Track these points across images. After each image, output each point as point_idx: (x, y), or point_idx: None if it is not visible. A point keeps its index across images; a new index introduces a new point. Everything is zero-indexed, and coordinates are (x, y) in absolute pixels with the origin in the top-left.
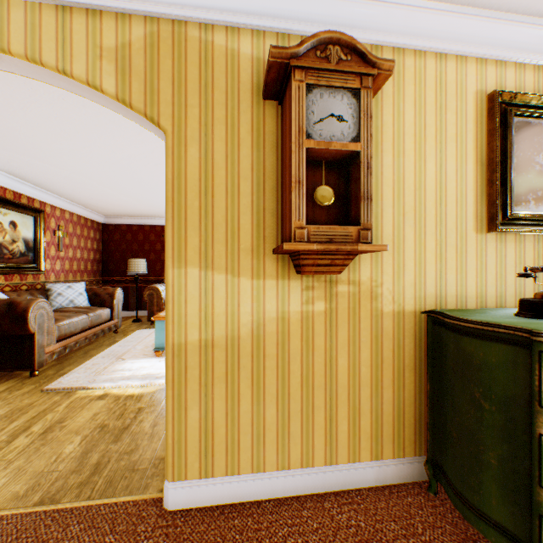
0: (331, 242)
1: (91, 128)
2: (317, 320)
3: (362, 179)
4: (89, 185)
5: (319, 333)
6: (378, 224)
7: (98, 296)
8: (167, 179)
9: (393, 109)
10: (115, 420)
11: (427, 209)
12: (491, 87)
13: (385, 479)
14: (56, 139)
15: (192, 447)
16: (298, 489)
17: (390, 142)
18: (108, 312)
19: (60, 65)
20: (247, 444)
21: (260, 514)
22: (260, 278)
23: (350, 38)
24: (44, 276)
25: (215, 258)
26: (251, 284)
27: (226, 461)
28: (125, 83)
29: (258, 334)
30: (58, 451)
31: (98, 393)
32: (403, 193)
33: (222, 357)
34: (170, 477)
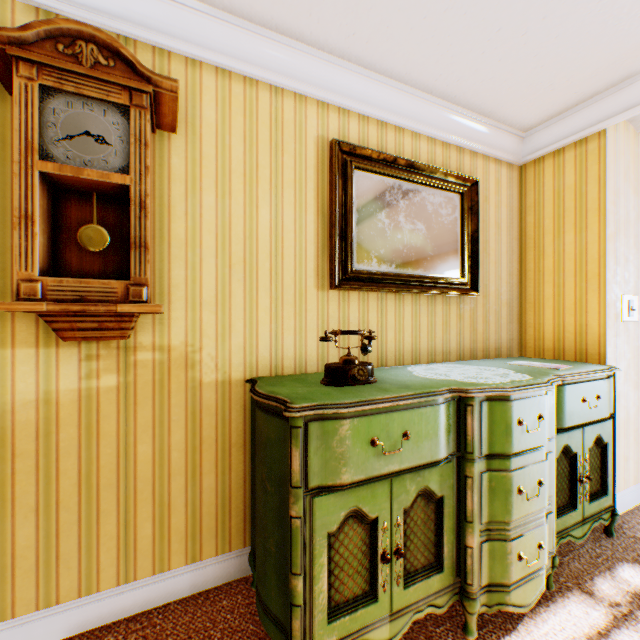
0: (84, 300)
1: None
2: (106, 398)
3: (134, 221)
4: None
5: (109, 416)
6: (197, 276)
7: None
8: None
9: (217, 140)
10: None
11: (260, 262)
12: (334, 135)
13: (206, 583)
14: None
15: None
16: (73, 628)
17: (213, 179)
18: None
19: None
20: None
21: None
22: (7, 347)
23: (111, 39)
24: None
25: None
26: None
27: None
28: None
29: (3, 426)
30: None
31: None
32: (230, 240)
33: None
34: None
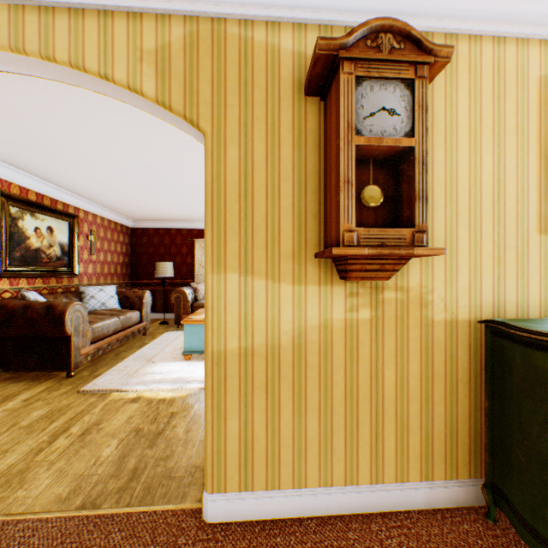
0: (382, 245)
1: (124, 134)
2: (362, 328)
3: (417, 177)
4: (120, 190)
5: (364, 343)
6: (428, 225)
7: (128, 299)
8: (206, 182)
9: (445, 100)
10: (149, 424)
11: (483, 209)
12: None
13: (436, 502)
14: (91, 146)
15: (231, 459)
16: (341, 508)
17: (442, 136)
18: (137, 315)
19: (102, 70)
20: (287, 457)
21: (303, 533)
22: (302, 284)
23: (404, 24)
24: (78, 279)
25: (254, 263)
26: (292, 290)
27: (266, 475)
28: (164, 85)
29: (299, 343)
30: (96, 454)
31: (131, 396)
32: (456, 191)
33: (262, 366)
34: (210, 488)
